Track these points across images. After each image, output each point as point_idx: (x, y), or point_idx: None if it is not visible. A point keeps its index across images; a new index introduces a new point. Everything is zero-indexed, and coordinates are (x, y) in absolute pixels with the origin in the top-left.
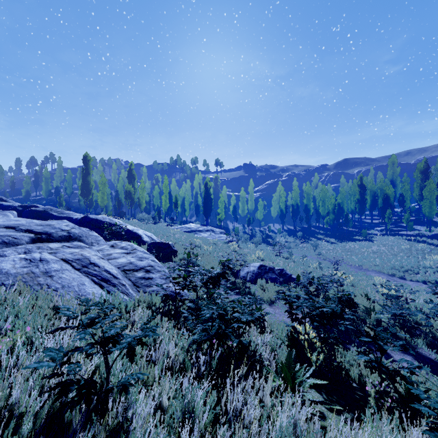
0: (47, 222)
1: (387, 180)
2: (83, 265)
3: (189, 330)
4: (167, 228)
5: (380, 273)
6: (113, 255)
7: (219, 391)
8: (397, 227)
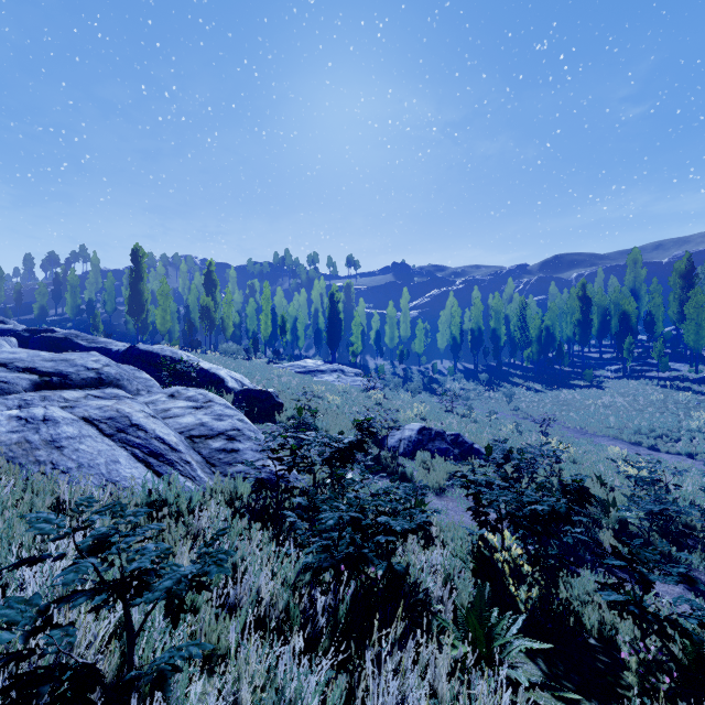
0: (63, 356)
1: (626, 289)
2: (118, 428)
3: (298, 544)
4: (268, 366)
5: (617, 440)
6: (172, 411)
7: (351, 670)
8: (642, 365)
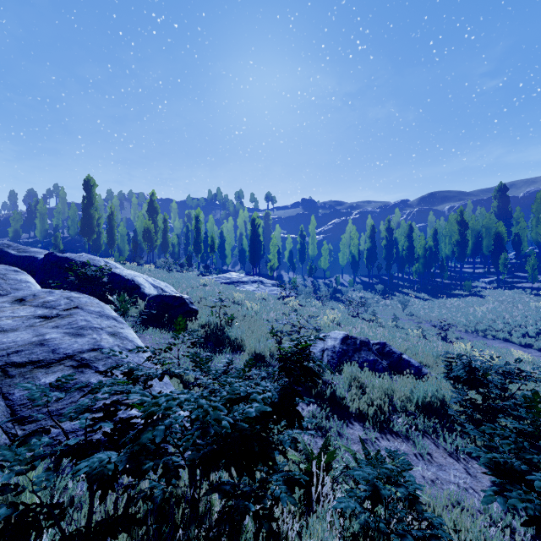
0: None
1: (493, 216)
2: None
3: None
4: (197, 278)
5: (508, 343)
6: None
7: None
8: (513, 278)
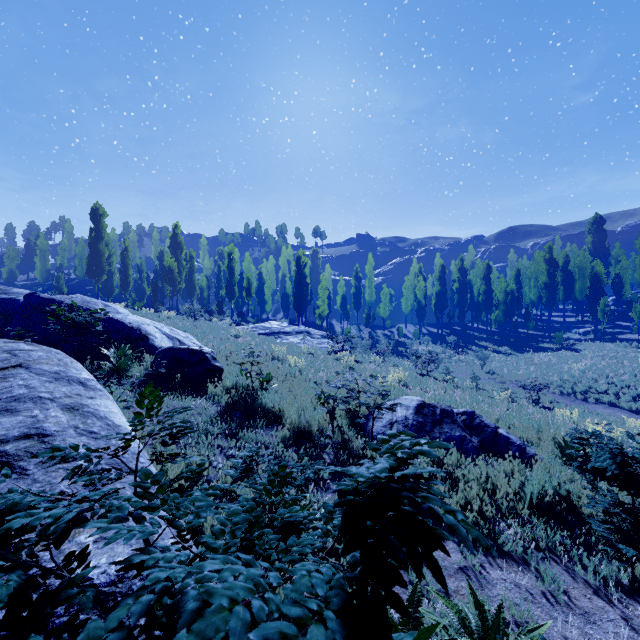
0: None
1: (587, 254)
2: None
3: None
4: (229, 327)
5: (614, 408)
6: None
7: None
8: (613, 328)
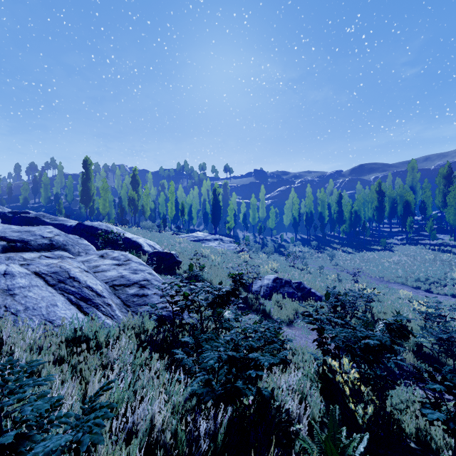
0: (27, 228)
1: (407, 186)
2: (59, 279)
3: (187, 371)
4: (172, 236)
5: (404, 285)
6: (101, 267)
7: None
8: (418, 236)
